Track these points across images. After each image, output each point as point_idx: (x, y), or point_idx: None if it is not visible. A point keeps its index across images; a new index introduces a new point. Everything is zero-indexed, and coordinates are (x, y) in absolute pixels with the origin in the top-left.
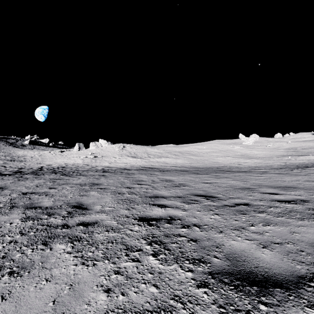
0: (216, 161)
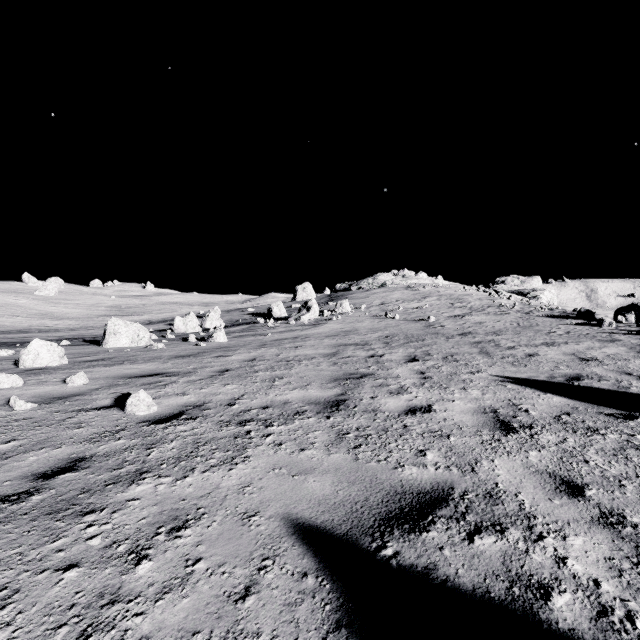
0: None
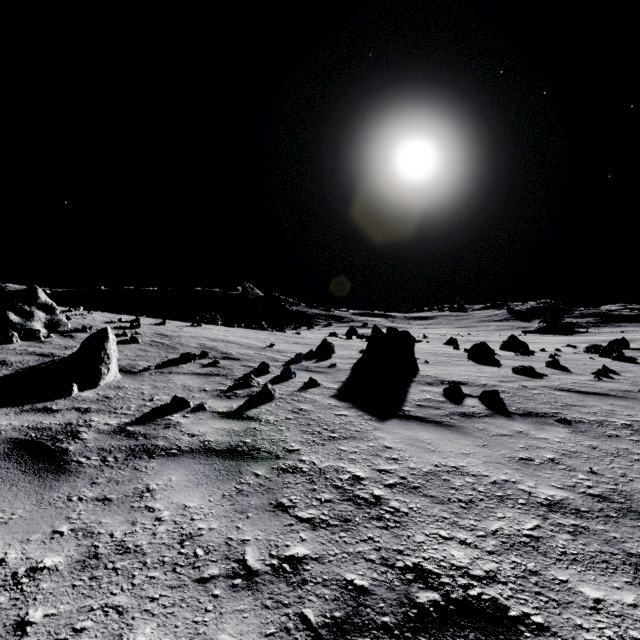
0: None
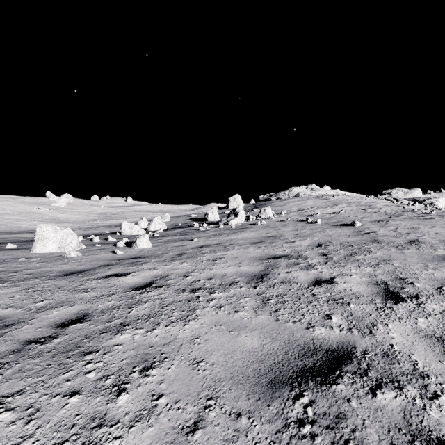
0: (18, 225)
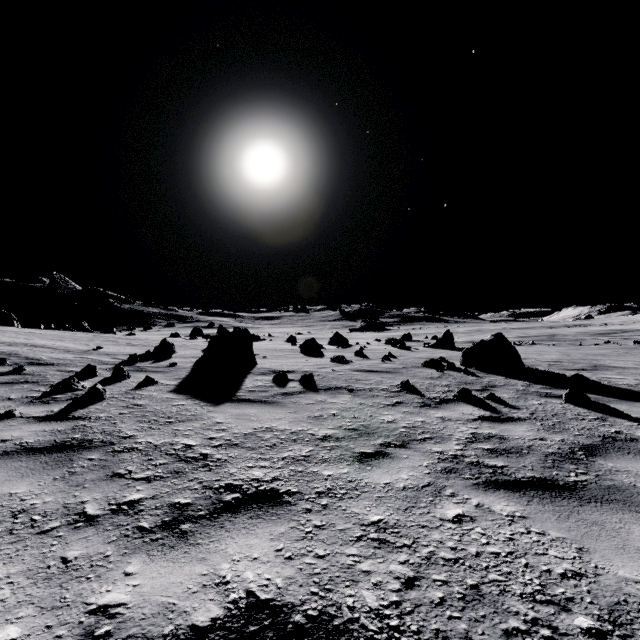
0: None
